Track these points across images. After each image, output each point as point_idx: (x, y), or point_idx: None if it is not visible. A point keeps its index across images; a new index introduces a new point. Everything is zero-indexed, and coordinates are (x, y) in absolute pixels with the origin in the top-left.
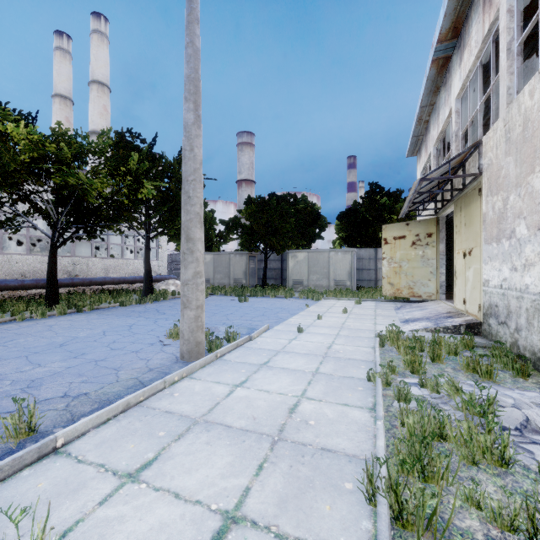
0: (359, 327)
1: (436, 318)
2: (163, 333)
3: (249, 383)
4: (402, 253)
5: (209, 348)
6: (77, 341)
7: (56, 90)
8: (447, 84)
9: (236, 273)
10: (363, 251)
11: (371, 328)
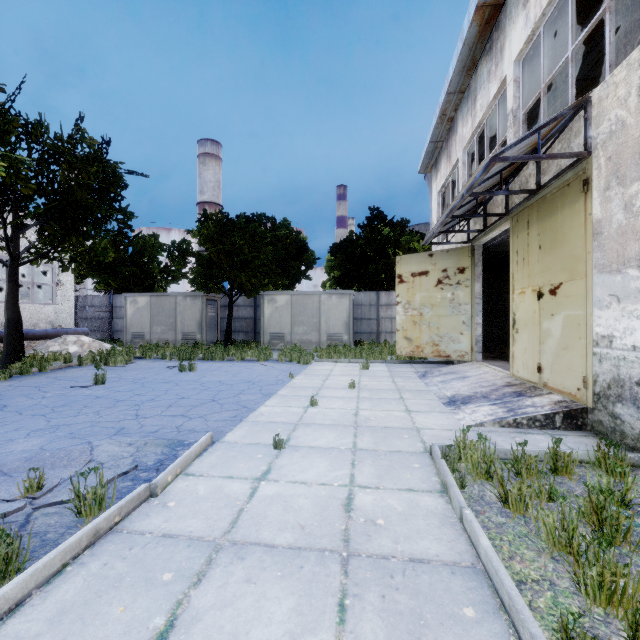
0: (386, 423)
1: (500, 396)
2: None
3: None
4: (423, 296)
5: None
6: None
7: None
8: (495, 48)
9: (186, 325)
10: (362, 296)
11: (408, 424)
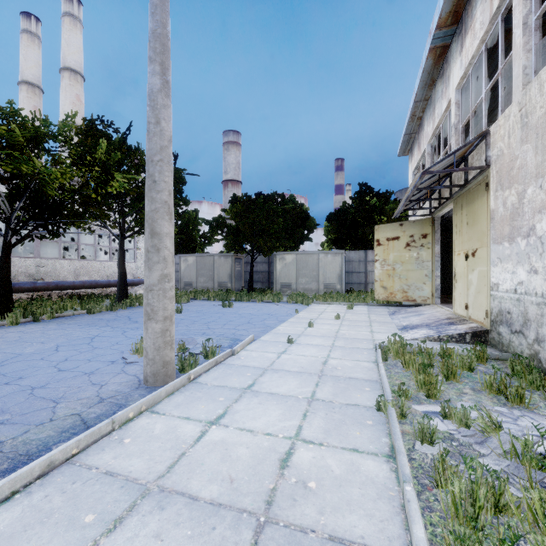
0: (355, 336)
1: (437, 325)
2: (129, 347)
3: (227, 418)
4: (395, 255)
5: (181, 367)
6: (18, 359)
7: (22, 77)
8: (445, 76)
9: (221, 276)
10: (353, 254)
11: (369, 337)
